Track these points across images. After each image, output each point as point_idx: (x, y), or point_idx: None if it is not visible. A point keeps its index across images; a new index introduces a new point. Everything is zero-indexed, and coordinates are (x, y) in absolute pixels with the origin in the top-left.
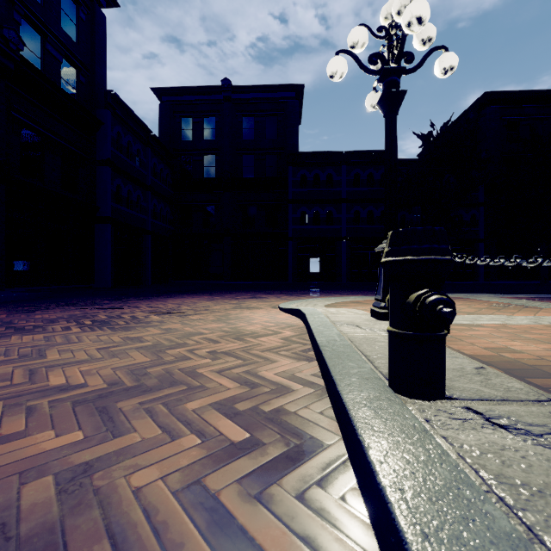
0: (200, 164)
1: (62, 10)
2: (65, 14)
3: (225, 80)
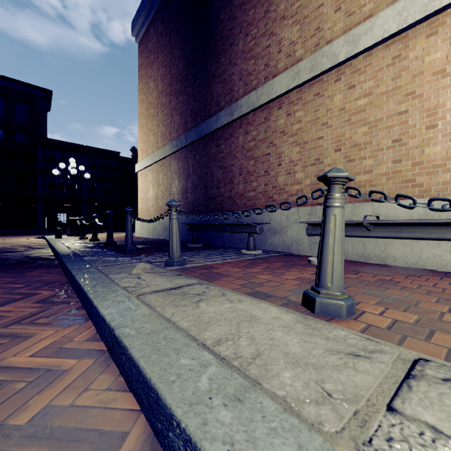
0: None
1: None
2: None
3: None
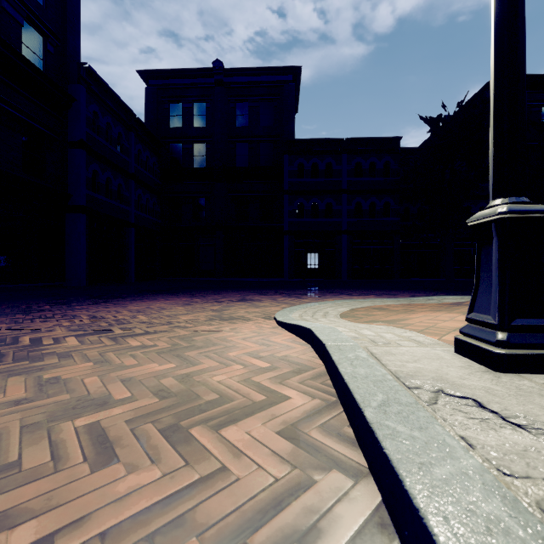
0: (189, 153)
1: None
2: None
3: (217, 62)
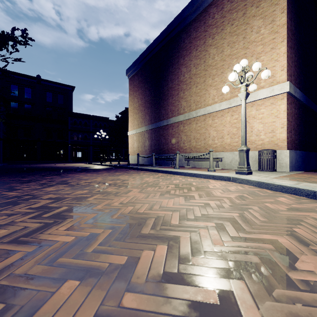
0: (22, 108)
1: None
2: None
3: (38, 75)
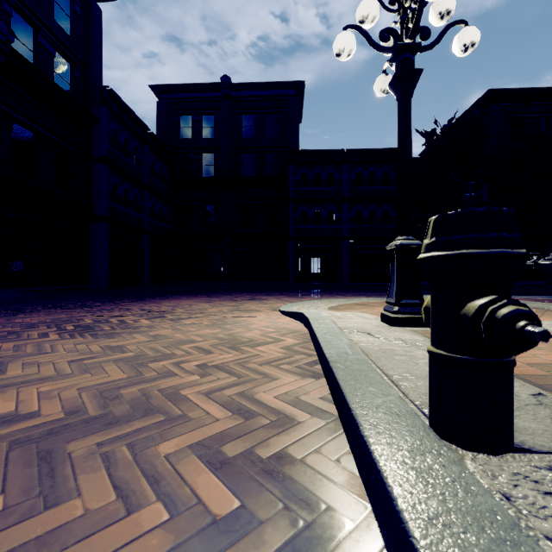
0: (199, 163)
1: (56, 3)
2: (58, 6)
3: (225, 77)
